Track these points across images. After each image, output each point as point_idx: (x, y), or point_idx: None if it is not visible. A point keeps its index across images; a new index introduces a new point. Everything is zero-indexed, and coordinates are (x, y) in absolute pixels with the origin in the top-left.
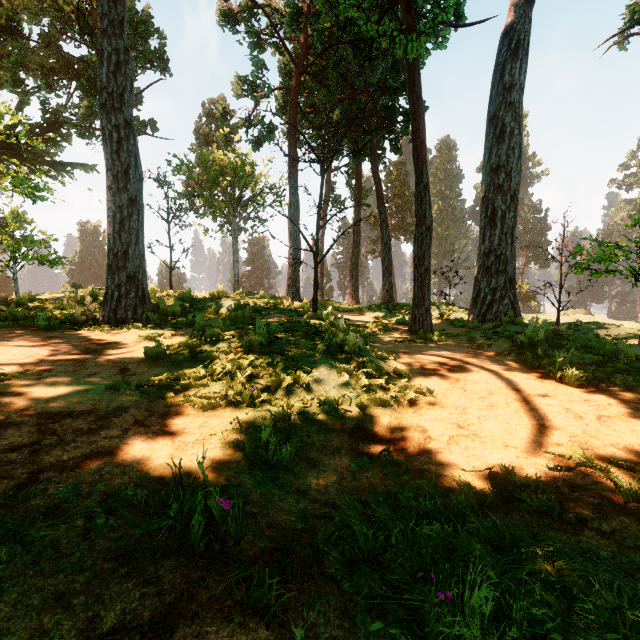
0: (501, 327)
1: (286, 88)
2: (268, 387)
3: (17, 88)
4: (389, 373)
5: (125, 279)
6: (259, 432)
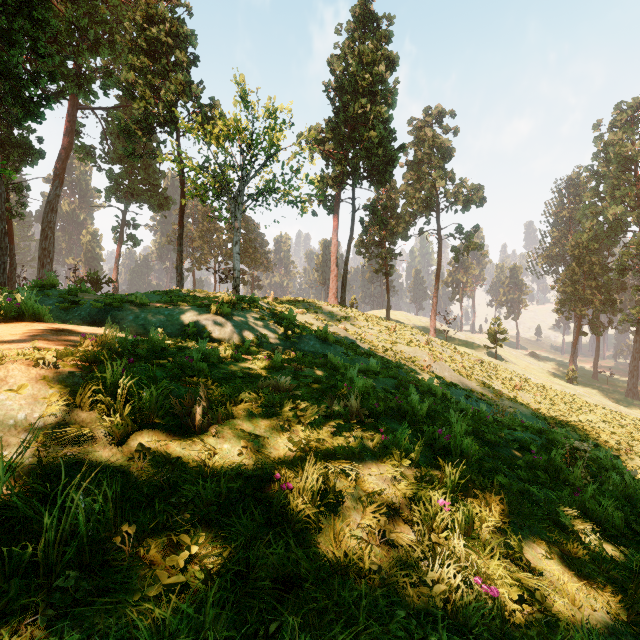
0: None
1: None
2: None
3: None
4: None
5: None
6: None
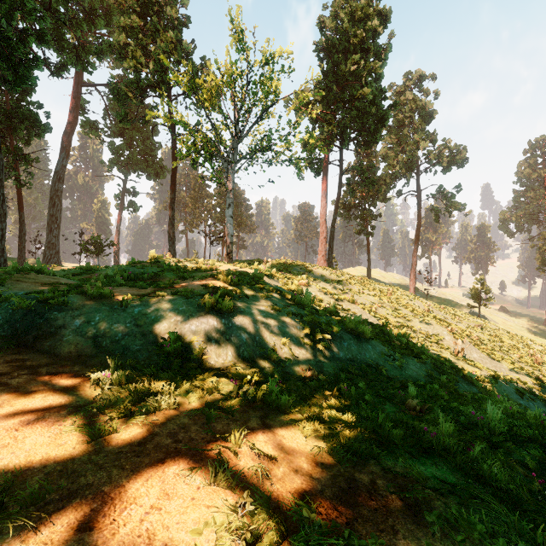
0: None
1: None
2: None
3: None
4: None
5: None
6: None
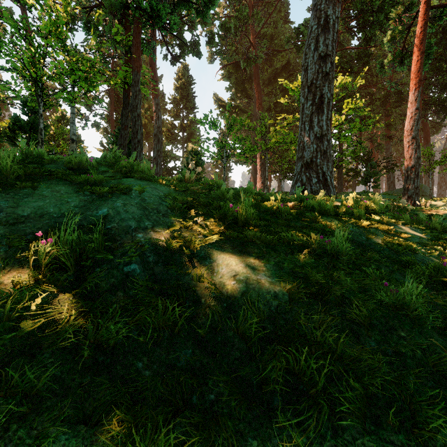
0: None
1: None
2: None
3: None
4: None
5: None
6: None
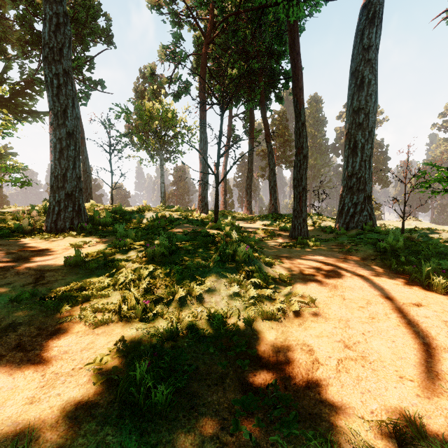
0: (363, 234)
1: (198, 54)
2: (163, 298)
3: (1, 56)
4: (275, 280)
5: (64, 197)
6: (138, 361)
